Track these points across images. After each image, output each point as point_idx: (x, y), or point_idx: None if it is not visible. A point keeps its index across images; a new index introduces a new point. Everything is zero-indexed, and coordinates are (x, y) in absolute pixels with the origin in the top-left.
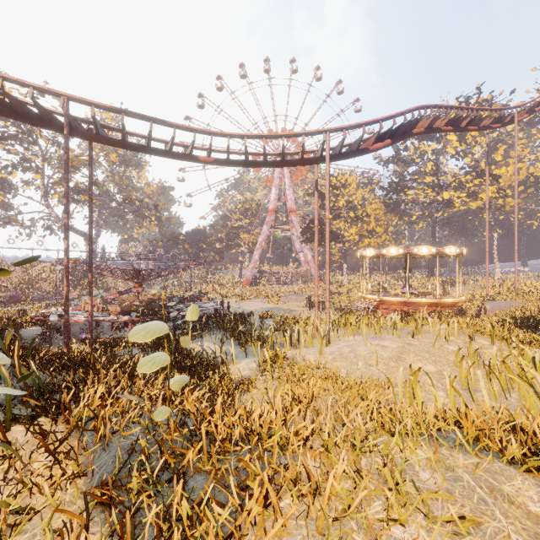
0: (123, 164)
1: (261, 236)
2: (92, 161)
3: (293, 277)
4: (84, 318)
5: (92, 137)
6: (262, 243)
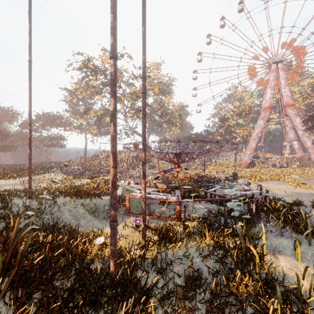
0: (161, 93)
1: (258, 129)
2: (145, 21)
3: (288, 161)
4: (140, 194)
5: None
6: (258, 134)
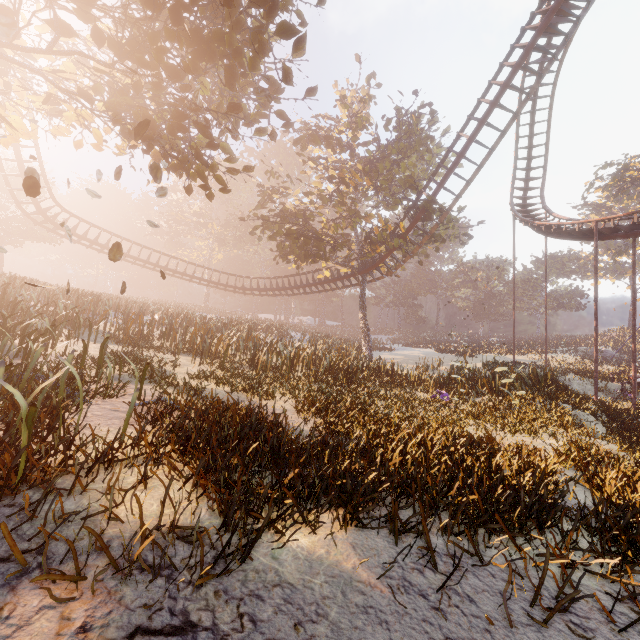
0: None
1: None
2: (634, 250)
3: None
4: None
5: (623, 237)
6: None
